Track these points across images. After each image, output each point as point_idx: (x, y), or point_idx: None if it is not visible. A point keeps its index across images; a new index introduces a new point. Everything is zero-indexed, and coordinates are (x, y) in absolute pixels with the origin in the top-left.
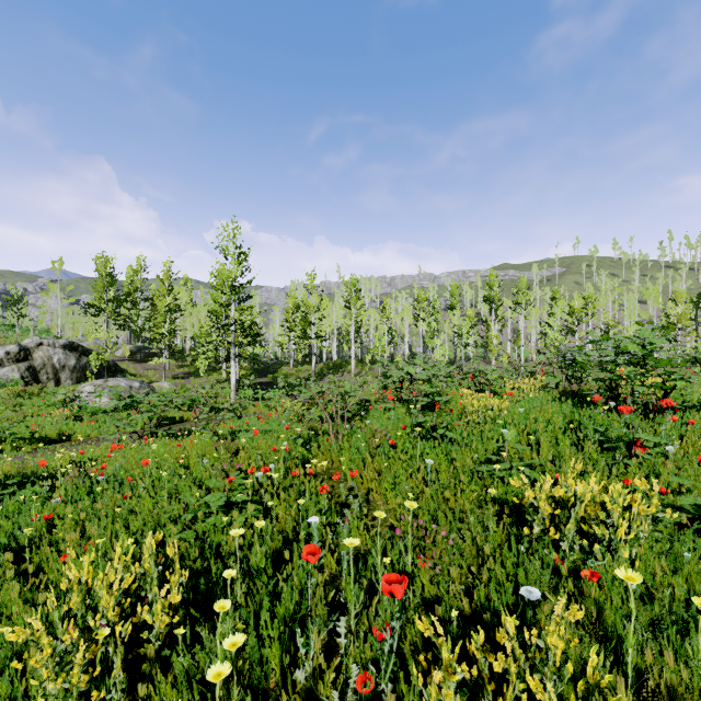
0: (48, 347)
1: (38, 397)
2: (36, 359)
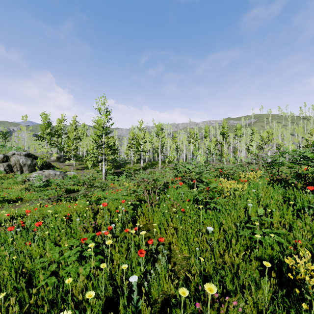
0: (17, 155)
1: (11, 179)
2: (12, 161)
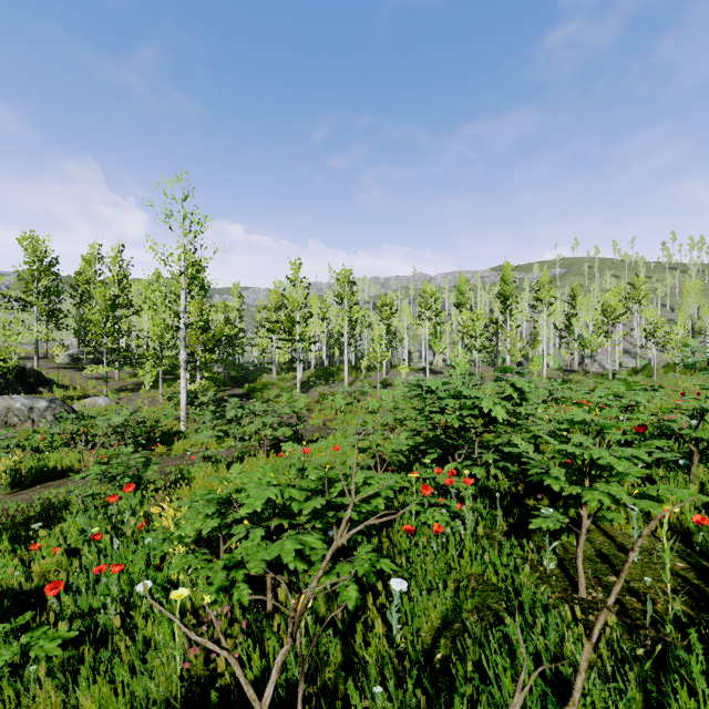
0: None
1: None
2: None
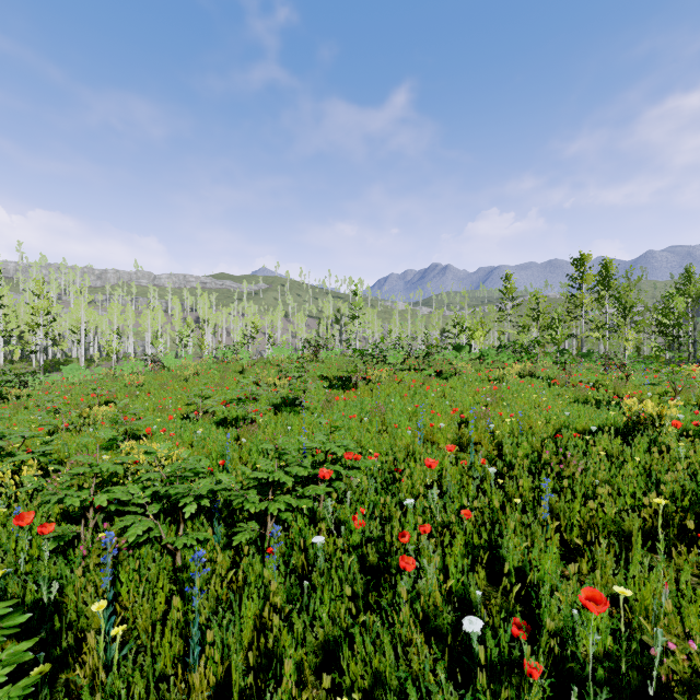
0: None
1: None
2: None
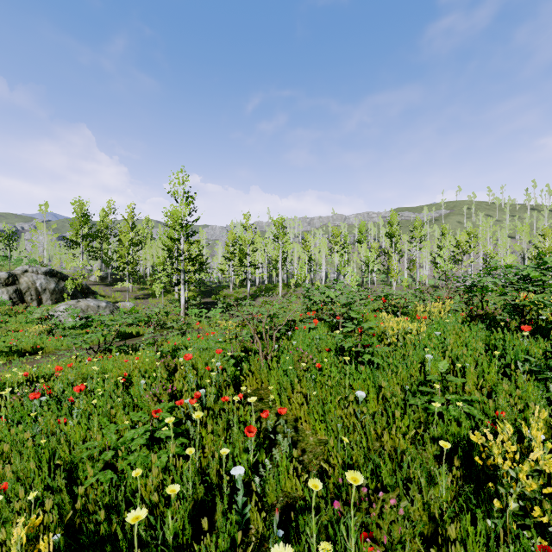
0: (32, 274)
1: (22, 314)
2: (22, 284)
